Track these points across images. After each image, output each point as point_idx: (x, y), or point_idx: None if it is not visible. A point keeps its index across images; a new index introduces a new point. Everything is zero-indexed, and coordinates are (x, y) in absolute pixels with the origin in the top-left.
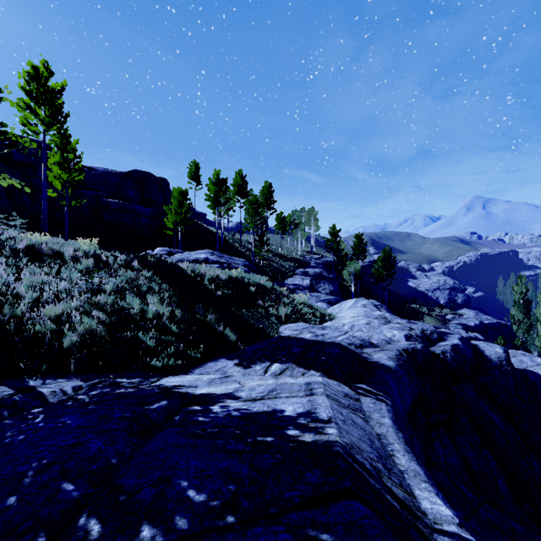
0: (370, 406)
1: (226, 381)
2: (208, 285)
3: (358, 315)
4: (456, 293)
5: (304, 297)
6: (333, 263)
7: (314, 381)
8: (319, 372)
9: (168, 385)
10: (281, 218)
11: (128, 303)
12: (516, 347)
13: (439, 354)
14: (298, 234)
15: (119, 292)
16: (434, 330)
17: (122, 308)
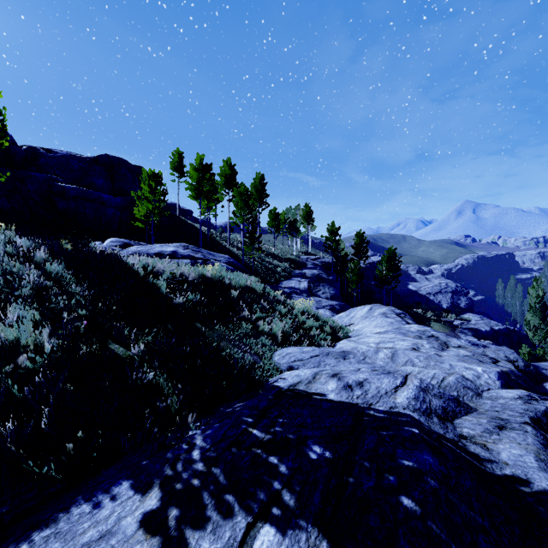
0: None
1: None
2: (164, 287)
3: (386, 330)
4: (458, 297)
5: (307, 305)
6: (332, 264)
7: None
8: None
9: None
10: (275, 214)
11: None
12: (538, 357)
13: None
14: (293, 233)
15: None
16: (522, 358)
17: None
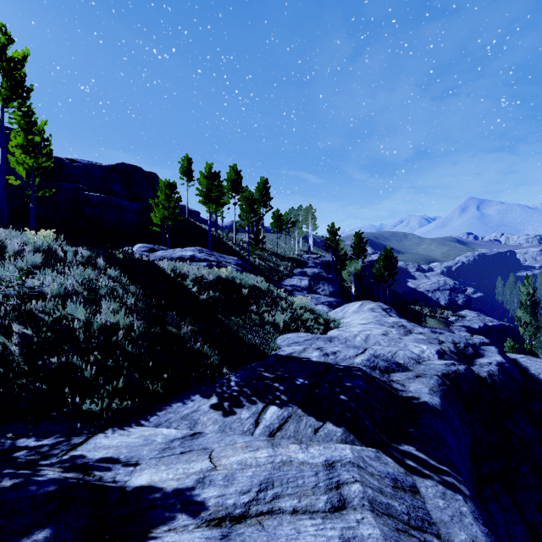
0: (440, 505)
1: (189, 449)
2: (191, 287)
3: (369, 322)
4: (456, 294)
5: (305, 301)
6: (332, 263)
7: (338, 459)
8: (341, 427)
9: (92, 457)
10: (278, 216)
11: (70, 312)
12: (526, 351)
13: (485, 378)
14: (296, 233)
15: (67, 296)
16: (466, 342)
17: (59, 320)
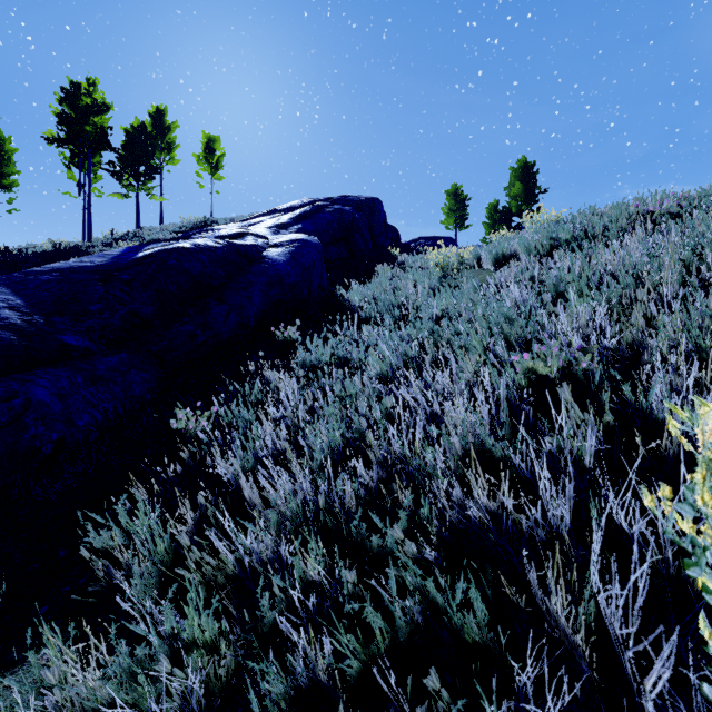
0: None
1: None
2: None
3: None
4: None
5: None
6: None
7: None
8: None
9: None
10: None
11: None
12: None
13: None
14: None
15: None
16: None
17: None
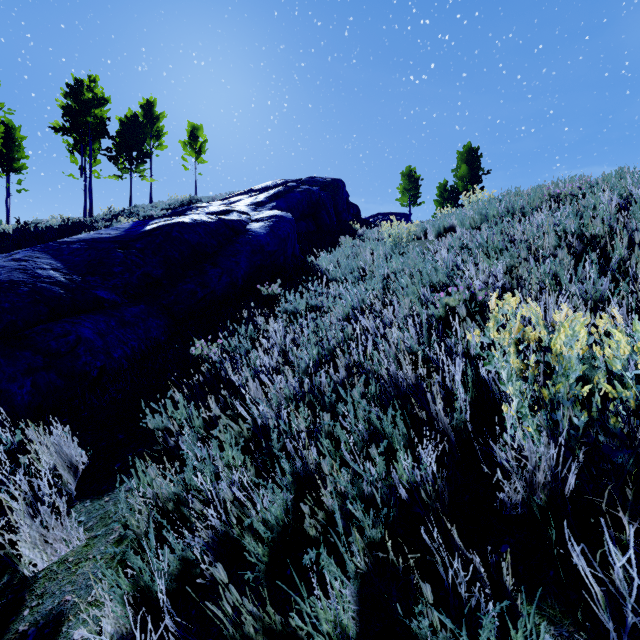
0: None
1: None
2: None
3: None
4: None
5: None
6: None
7: None
8: None
9: None
10: None
11: None
12: None
13: None
14: None
15: None
16: None
17: None
